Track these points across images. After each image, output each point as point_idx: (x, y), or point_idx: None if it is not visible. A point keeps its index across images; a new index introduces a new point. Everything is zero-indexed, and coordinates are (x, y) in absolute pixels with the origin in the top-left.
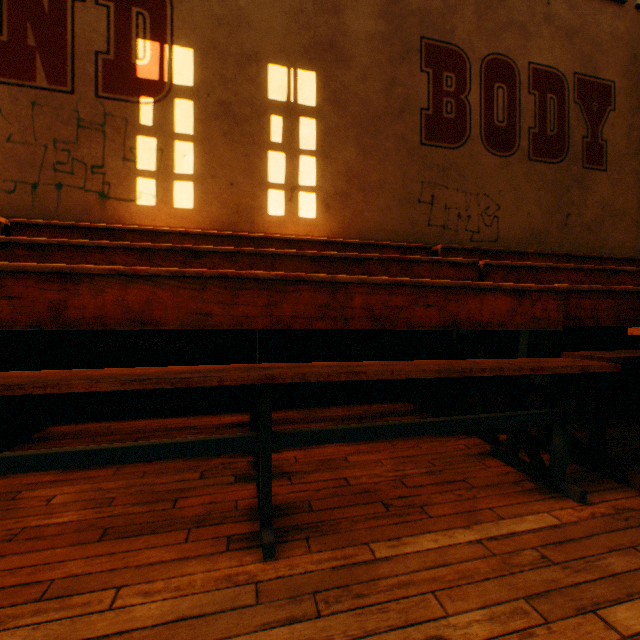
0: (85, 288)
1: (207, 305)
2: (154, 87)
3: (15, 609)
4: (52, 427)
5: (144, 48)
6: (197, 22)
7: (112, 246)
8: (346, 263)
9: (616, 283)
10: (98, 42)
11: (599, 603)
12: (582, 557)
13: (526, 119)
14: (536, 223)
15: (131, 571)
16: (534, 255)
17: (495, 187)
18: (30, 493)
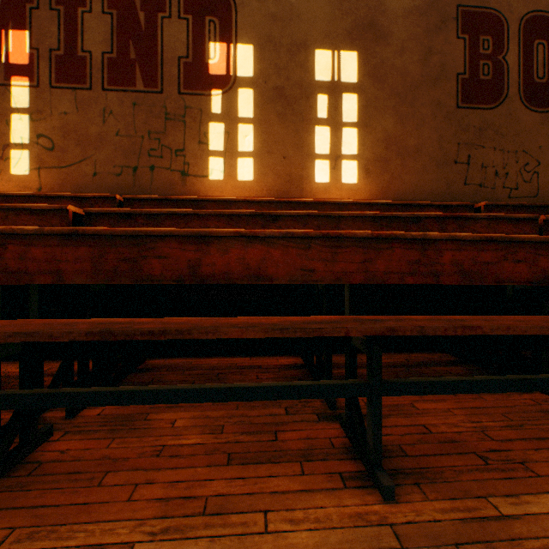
0: (214, 248)
1: (311, 262)
2: (222, 81)
3: (187, 520)
4: (148, 360)
5: (214, 49)
6: (256, 21)
7: (207, 213)
8: (404, 222)
9: None
10: (180, 49)
11: None
12: None
13: None
14: None
15: (268, 497)
16: None
17: (534, 143)
18: (156, 415)
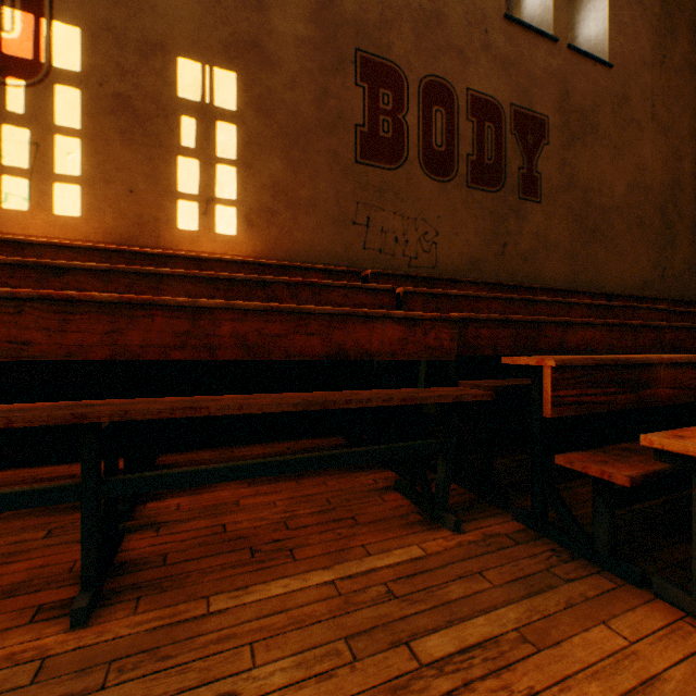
0: None
1: (25, 332)
2: (26, 67)
3: None
4: None
5: (12, 18)
6: None
7: None
8: (249, 286)
9: (534, 313)
10: None
11: (417, 634)
12: (427, 588)
13: (465, 145)
14: (474, 251)
15: None
16: (467, 283)
17: (434, 212)
18: None
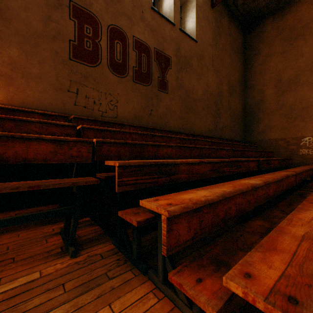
0: None
1: None
2: None
3: None
4: None
5: None
6: None
7: None
8: None
9: (155, 140)
10: None
11: None
12: (17, 304)
13: (132, 62)
14: (137, 112)
15: None
16: (129, 126)
17: (116, 91)
18: None
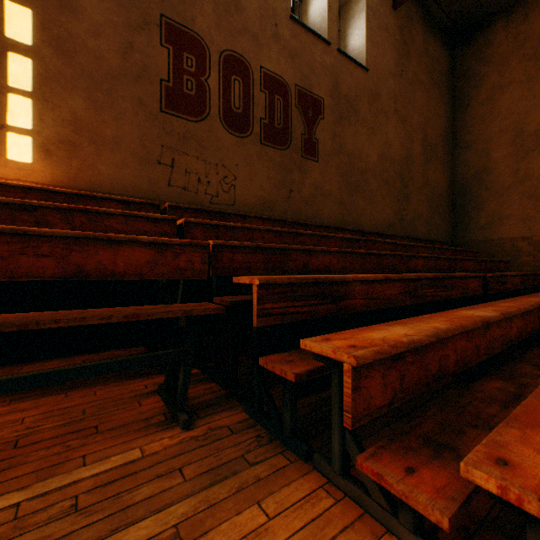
0: None
1: None
2: None
3: None
4: None
5: None
6: None
7: None
8: (12, 209)
9: (300, 243)
10: None
11: None
12: (118, 494)
13: (259, 111)
14: (267, 194)
15: None
16: (256, 218)
17: (233, 161)
18: None
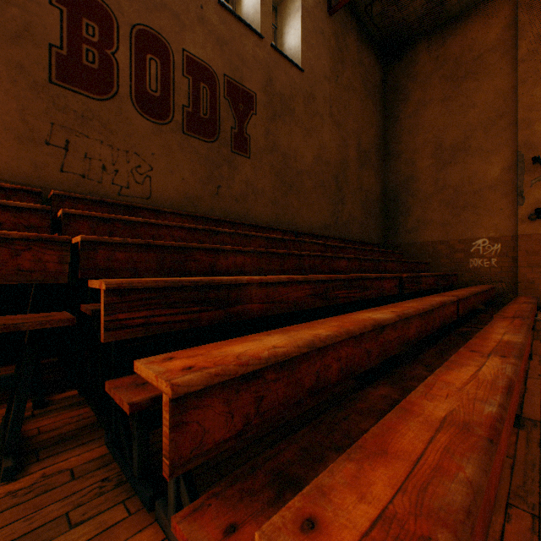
0: None
1: None
2: None
3: None
4: None
5: None
6: None
7: None
8: None
9: (218, 241)
10: None
11: None
12: None
13: (181, 97)
14: (191, 189)
15: None
16: (173, 214)
17: (148, 149)
18: None
